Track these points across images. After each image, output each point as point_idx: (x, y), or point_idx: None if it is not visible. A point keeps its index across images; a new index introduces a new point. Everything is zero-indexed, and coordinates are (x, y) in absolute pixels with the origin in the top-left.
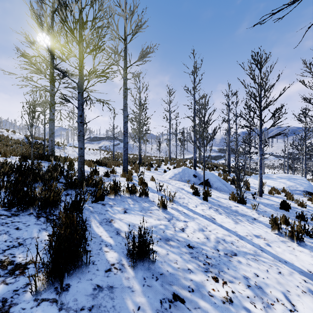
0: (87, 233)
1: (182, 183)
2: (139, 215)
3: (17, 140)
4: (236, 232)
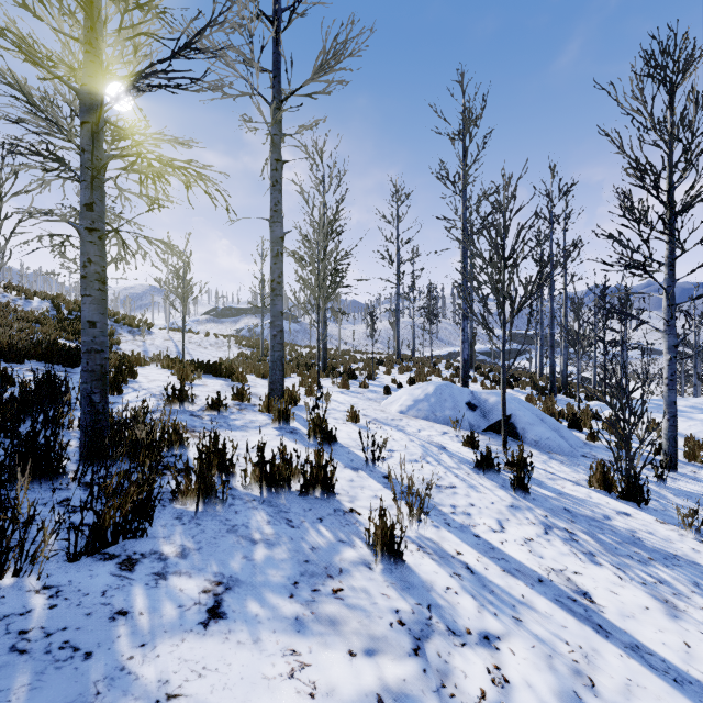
0: None
1: (437, 426)
2: (280, 627)
3: (30, 312)
4: None
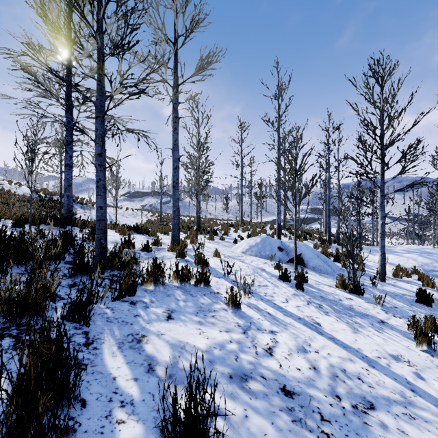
0: (88, 372)
1: (262, 259)
2: (193, 323)
3: (23, 195)
4: (360, 350)
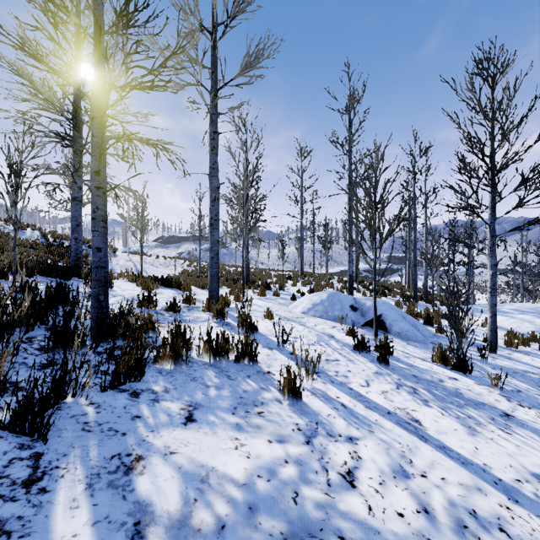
0: None
1: (329, 322)
2: (228, 427)
3: (25, 239)
4: (487, 468)
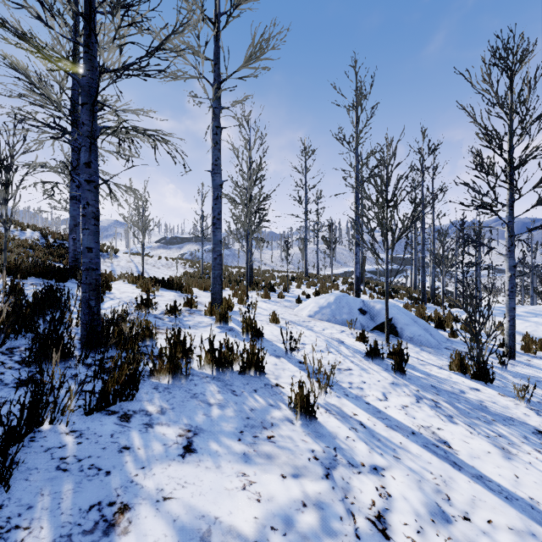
0: None
1: (337, 326)
2: (233, 458)
3: (24, 240)
4: (534, 503)
